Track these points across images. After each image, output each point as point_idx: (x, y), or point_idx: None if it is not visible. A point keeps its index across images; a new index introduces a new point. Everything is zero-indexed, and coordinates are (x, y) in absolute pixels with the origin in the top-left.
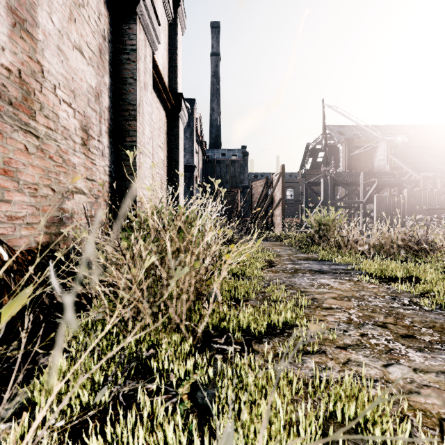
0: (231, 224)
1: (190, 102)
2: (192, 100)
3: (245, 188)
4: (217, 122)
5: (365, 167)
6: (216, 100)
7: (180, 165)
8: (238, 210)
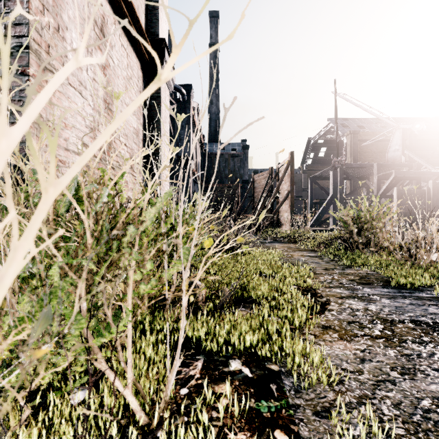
0: (246, 219)
1: (186, 88)
2: (188, 86)
3: (245, 183)
4: (216, 115)
5: (371, 161)
6: (215, 92)
7: (163, 141)
8: (239, 205)
